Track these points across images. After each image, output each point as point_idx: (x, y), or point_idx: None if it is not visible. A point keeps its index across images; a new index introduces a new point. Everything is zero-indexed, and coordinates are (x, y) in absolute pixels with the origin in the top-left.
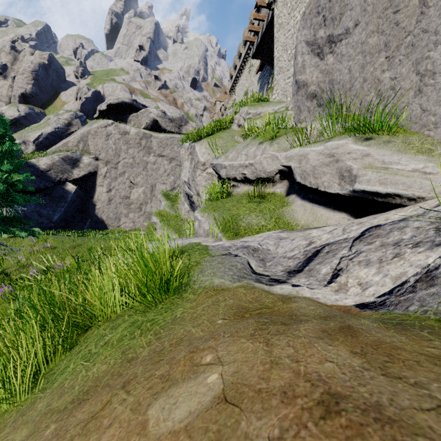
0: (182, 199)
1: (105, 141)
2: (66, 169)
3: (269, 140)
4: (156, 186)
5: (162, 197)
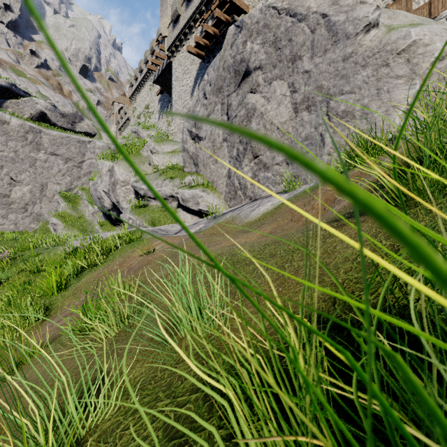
0: (85, 201)
1: None
2: None
3: (169, 179)
4: (48, 185)
5: (61, 198)
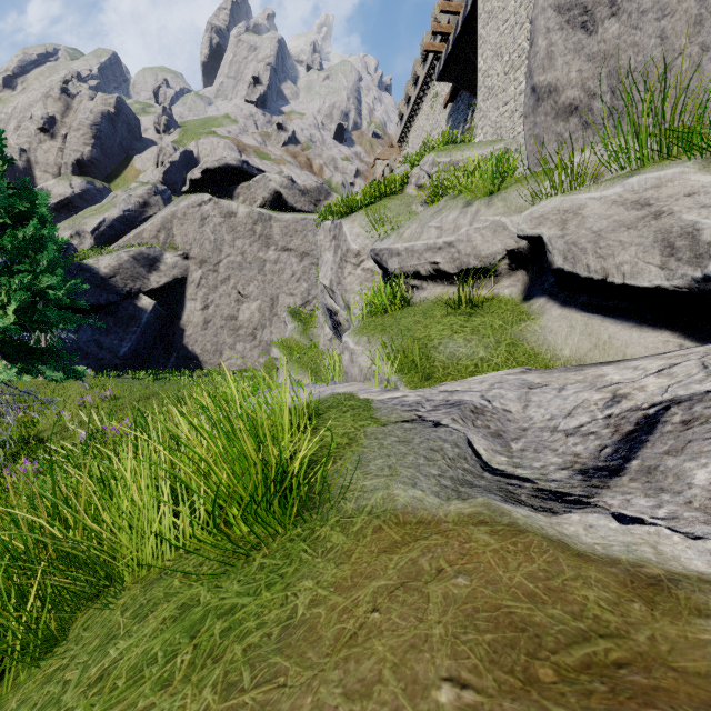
0: (320, 319)
1: (198, 228)
2: (139, 273)
3: (485, 197)
4: (279, 299)
5: (289, 316)
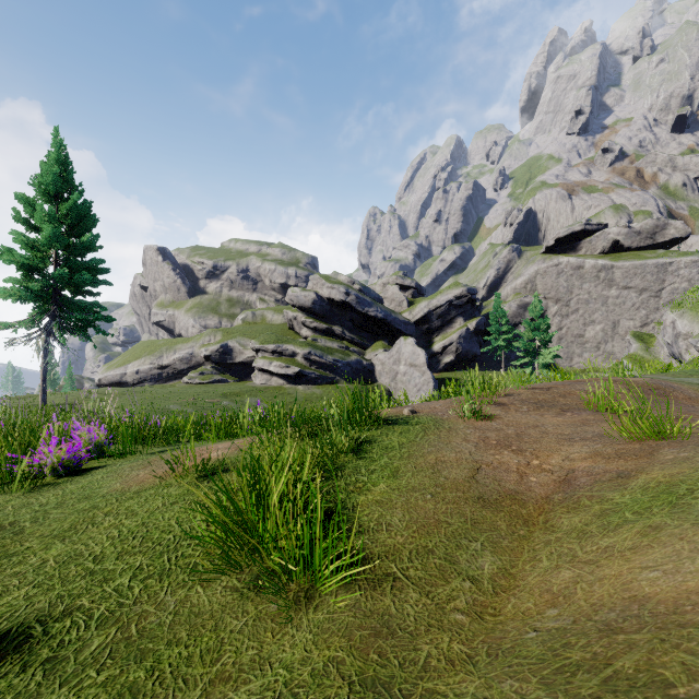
0: (660, 342)
1: (555, 280)
2: (519, 313)
3: None
4: (620, 323)
5: (632, 339)
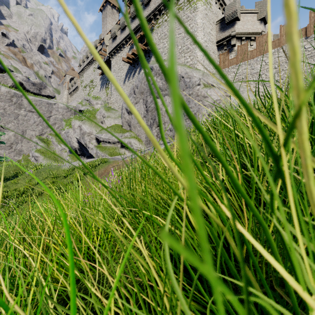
0: (55, 142)
1: None
2: None
3: (116, 133)
4: (27, 132)
5: (39, 140)
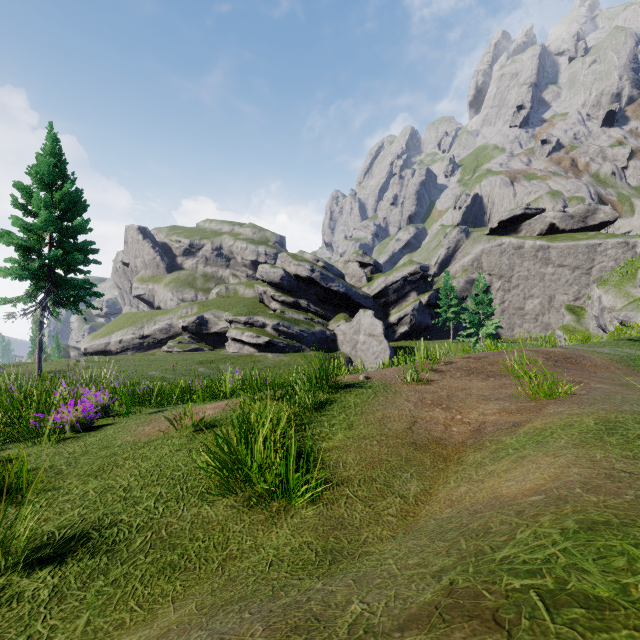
0: (589, 314)
1: (498, 258)
2: (466, 288)
3: None
4: (555, 297)
5: (566, 311)
